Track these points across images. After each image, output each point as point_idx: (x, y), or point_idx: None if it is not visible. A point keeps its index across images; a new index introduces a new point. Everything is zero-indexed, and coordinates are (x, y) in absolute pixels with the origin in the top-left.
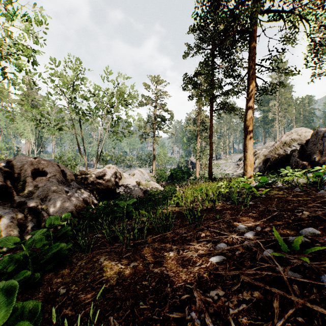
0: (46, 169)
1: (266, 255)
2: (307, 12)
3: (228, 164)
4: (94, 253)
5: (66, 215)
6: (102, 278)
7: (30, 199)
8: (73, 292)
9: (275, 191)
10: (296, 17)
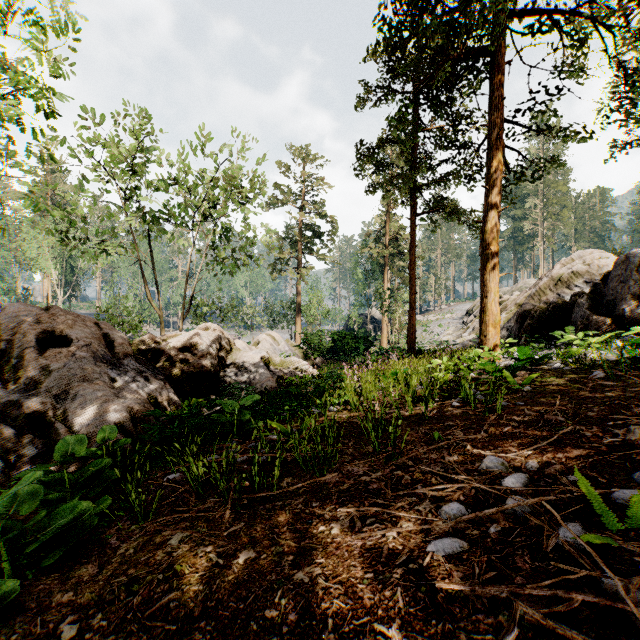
0: (70, 333)
1: (567, 541)
2: (609, 12)
3: (446, 323)
4: (159, 523)
5: (108, 431)
6: (169, 595)
7: (31, 396)
8: (93, 635)
9: (552, 378)
10: (586, 23)
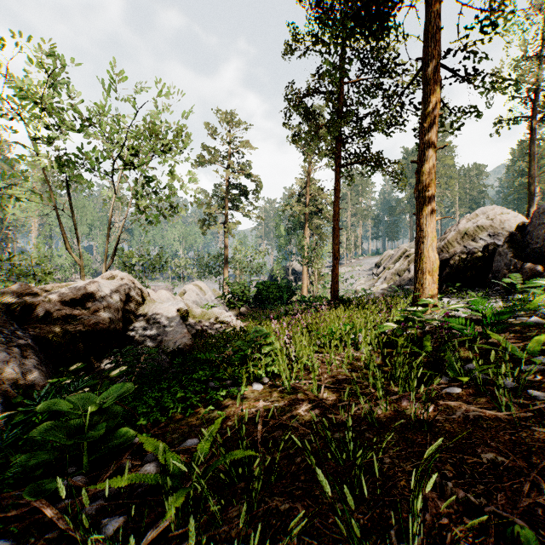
0: None
1: None
2: None
3: (357, 274)
4: None
5: None
6: None
7: None
8: None
9: None
10: None
